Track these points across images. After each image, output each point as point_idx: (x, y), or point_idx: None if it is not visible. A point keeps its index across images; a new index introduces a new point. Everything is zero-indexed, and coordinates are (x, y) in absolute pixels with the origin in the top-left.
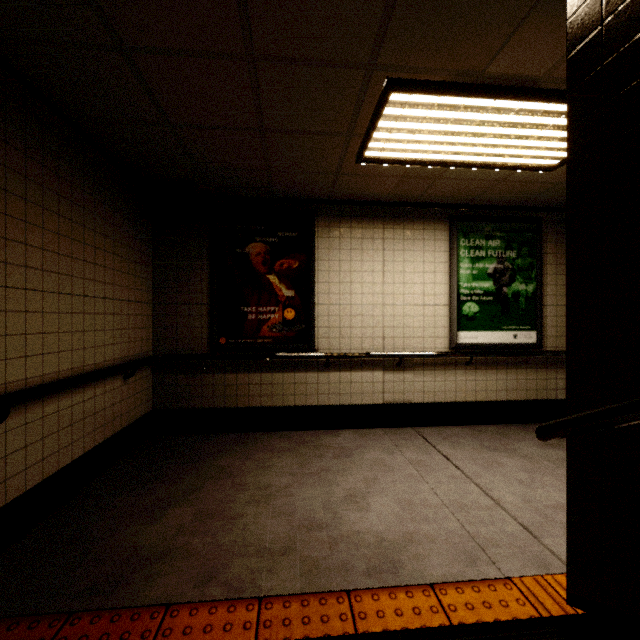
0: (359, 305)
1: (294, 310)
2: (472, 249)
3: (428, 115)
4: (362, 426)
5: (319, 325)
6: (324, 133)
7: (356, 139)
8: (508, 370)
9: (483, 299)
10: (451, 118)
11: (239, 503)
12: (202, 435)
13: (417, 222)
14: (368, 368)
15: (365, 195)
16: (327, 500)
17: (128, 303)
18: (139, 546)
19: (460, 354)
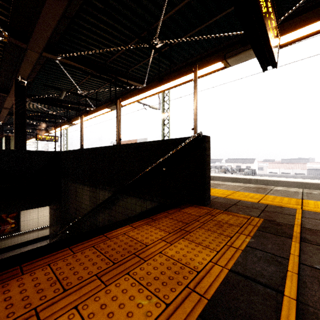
0: (32, 219)
1: (14, 224)
2: None
3: None
4: (33, 243)
5: (21, 226)
6: None
7: None
8: None
9: None
10: None
11: None
12: None
13: None
14: (34, 231)
15: None
16: None
17: None
18: None
19: None
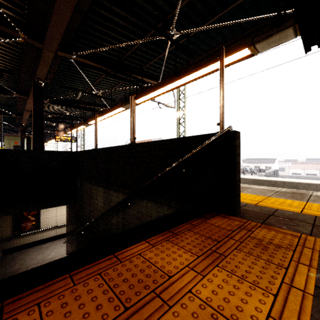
0: (51, 217)
1: (35, 222)
2: None
3: None
4: (52, 241)
5: (41, 223)
6: None
7: None
8: None
9: None
10: None
11: (27, 261)
12: (10, 254)
13: None
14: (53, 229)
15: None
16: (43, 256)
17: None
18: (13, 270)
19: None
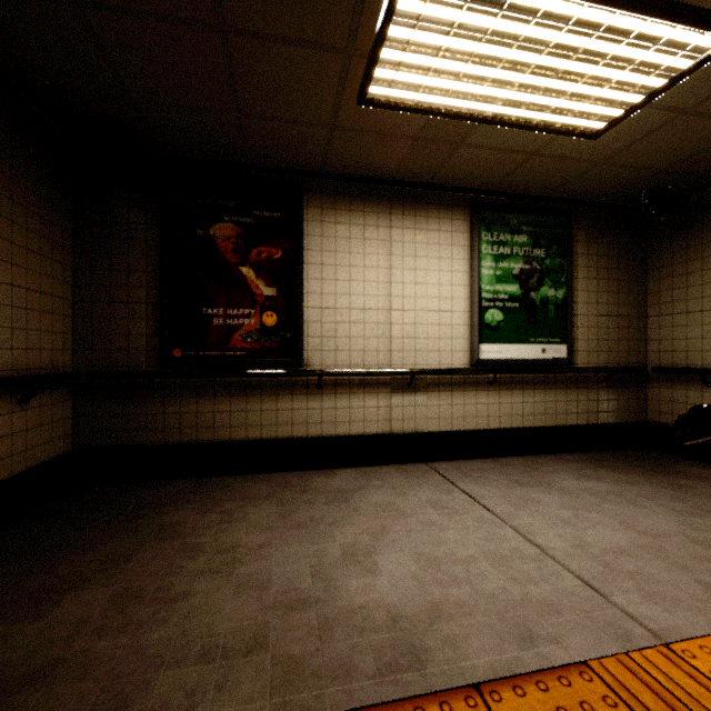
0: (360, 309)
1: (276, 314)
2: (496, 245)
3: (458, 18)
4: (364, 463)
5: (309, 334)
6: (313, 45)
7: (358, 62)
8: (536, 391)
9: (508, 305)
10: (488, 28)
11: (186, 575)
12: (148, 482)
13: (431, 208)
14: (372, 389)
15: (368, 168)
16: (318, 562)
17: (26, 292)
18: None
19: (482, 371)
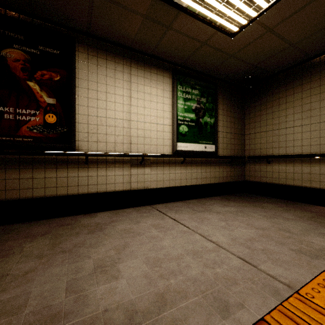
0: (113, 118)
1: (56, 115)
2: (184, 93)
3: None
4: (115, 208)
5: (79, 130)
6: None
7: None
8: (202, 166)
9: (190, 124)
10: None
11: None
12: None
13: (153, 68)
14: (119, 165)
15: (117, 35)
16: (73, 277)
17: None
18: None
19: (178, 156)
